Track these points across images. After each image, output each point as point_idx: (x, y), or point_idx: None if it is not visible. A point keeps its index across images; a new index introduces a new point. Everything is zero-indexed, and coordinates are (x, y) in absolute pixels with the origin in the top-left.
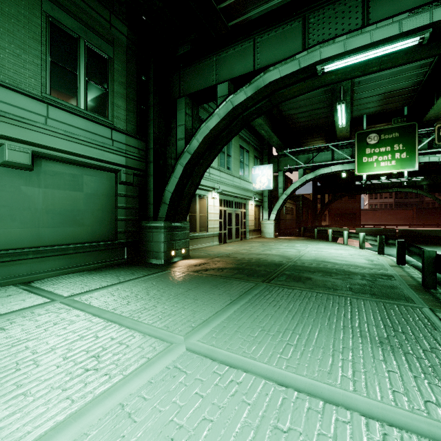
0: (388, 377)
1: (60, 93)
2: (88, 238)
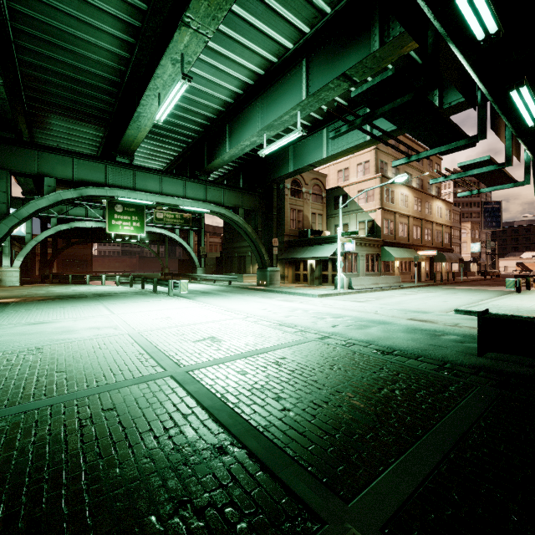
0: (151, 299)
1: None
2: None
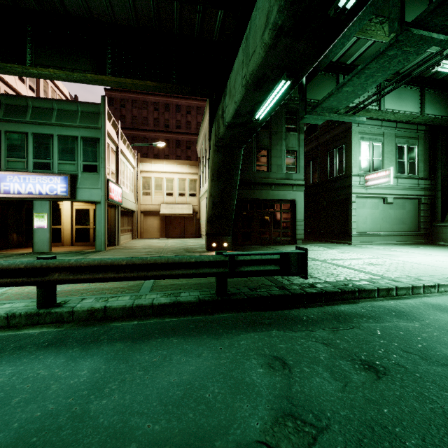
0: None
1: (399, 172)
2: (407, 230)
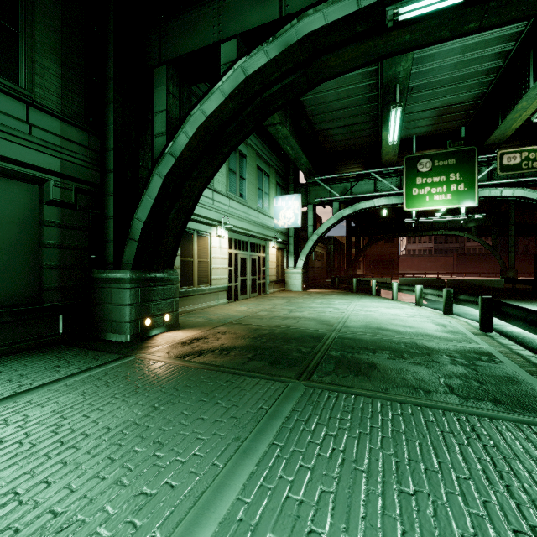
0: None
1: None
2: None
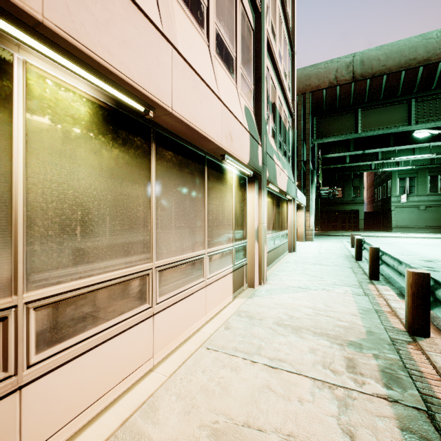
0: None
1: (431, 191)
2: (440, 225)
